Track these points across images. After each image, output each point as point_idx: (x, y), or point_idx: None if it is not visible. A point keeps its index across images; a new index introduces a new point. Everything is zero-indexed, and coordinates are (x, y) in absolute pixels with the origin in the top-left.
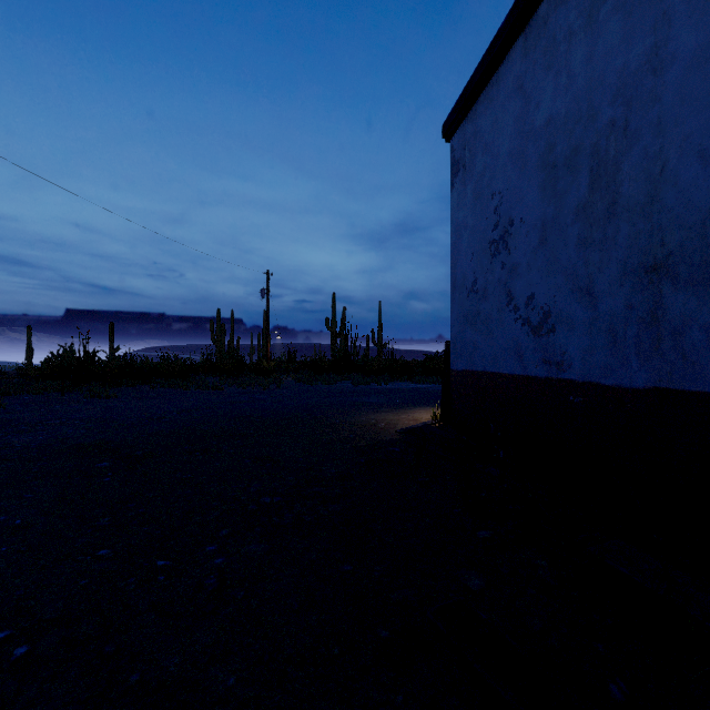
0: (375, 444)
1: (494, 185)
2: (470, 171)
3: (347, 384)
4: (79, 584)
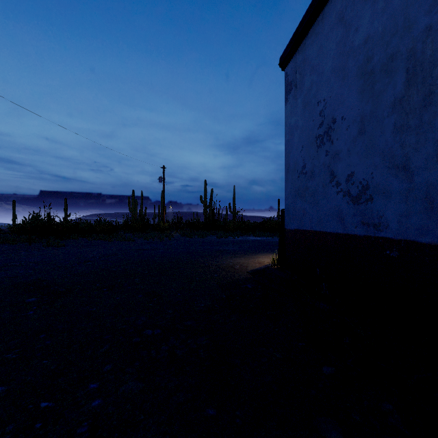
0: (233, 282)
1: (319, 95)
2: (300, 88)
3: (214, 237)
4: None
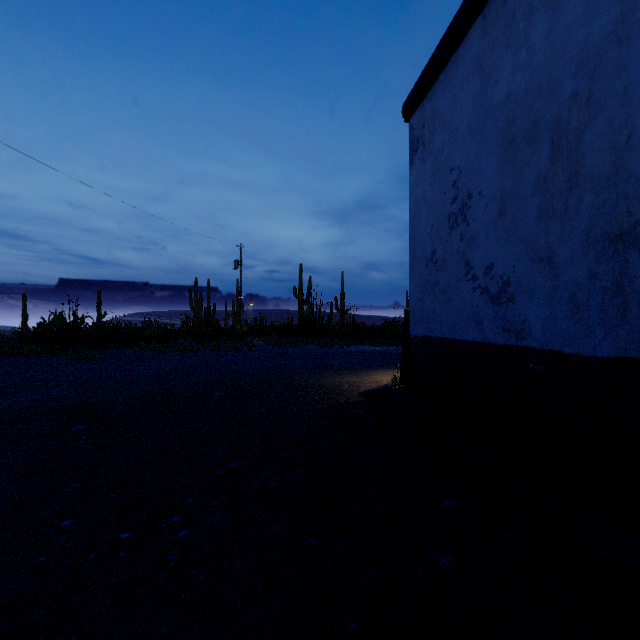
0: (339, 406)
1: (452, 161)
2: (429, 148)
3: (313, 347)
4: (37, 561)
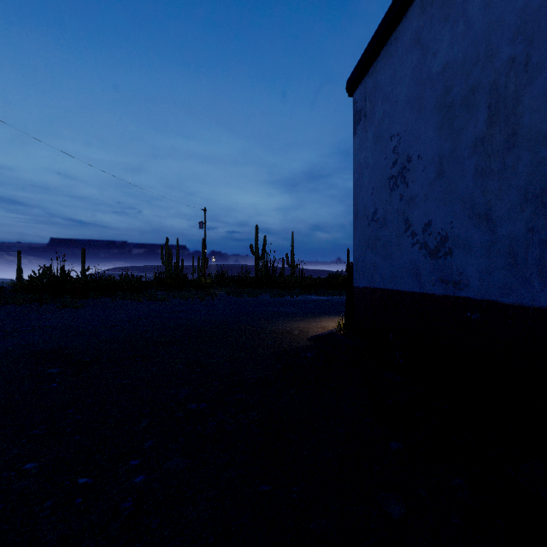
0: (290, 350)
1: (392, 129)
2: (371, 118)
3: (267, 296)
4: None
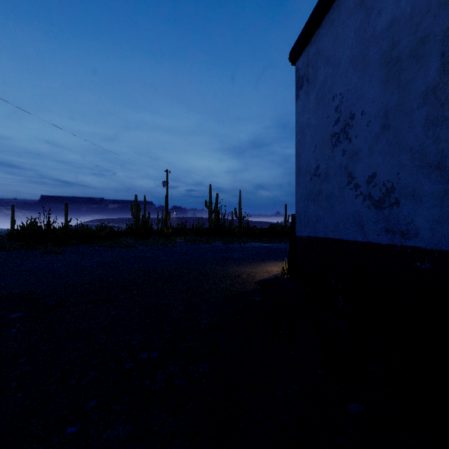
0: (240, 294)
1: (335, 89)
2: (313, 82)
3: (219, 243)
4: None
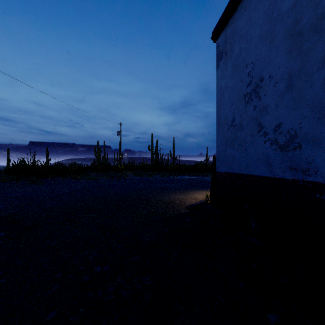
0: (174, 216)
1: (247, 59)
2: (230, 55)
3: (158, 176)
4: None
